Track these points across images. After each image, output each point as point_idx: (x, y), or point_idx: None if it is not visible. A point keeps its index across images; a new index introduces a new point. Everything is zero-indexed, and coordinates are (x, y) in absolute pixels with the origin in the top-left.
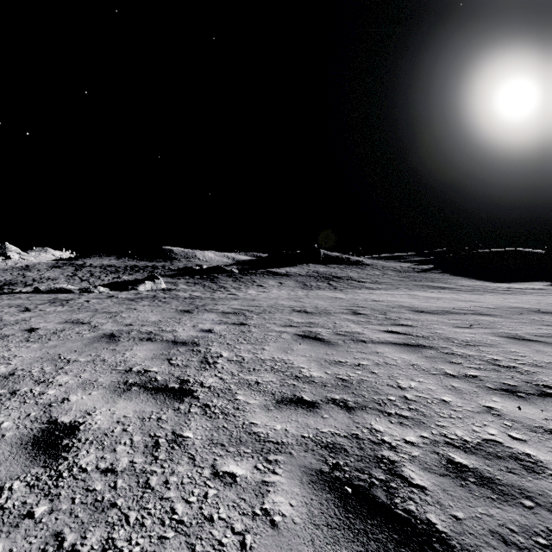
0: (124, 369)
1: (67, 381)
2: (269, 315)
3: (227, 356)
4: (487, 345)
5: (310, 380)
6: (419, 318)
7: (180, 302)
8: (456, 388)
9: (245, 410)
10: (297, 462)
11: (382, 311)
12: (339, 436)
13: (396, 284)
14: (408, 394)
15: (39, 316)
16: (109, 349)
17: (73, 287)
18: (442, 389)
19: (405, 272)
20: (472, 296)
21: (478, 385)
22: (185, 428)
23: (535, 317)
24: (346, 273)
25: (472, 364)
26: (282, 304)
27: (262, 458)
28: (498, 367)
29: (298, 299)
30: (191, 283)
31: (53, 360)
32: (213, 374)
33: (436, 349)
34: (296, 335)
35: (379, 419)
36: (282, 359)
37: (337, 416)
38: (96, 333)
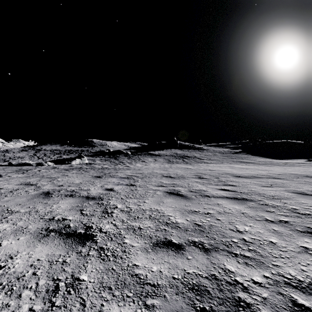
0: (49, 218)
1: (5, 228)
2: (148, 179)
3: (120, 207)
4: (286, 198)
5: (176, 226)
6: (239, 181)
7: (95, 171)
8: (277, 231)
9: (130, 252)
10: (171, 307)
11: (216, 176)
12: (202, 277)
13: (221, 160)
14: (245, 237)
15: (5, 180)
16: (42, 203)
17: (32, 162)
18: (268, 232)
19: (226, 154)
20: (265, 167)
21: (290, 228)
22: (82, 270)
23: (307, 180)
24: (192, 154)
25: (281, 212)
26: (156, 172)
27: (141, 303)
28: (299, 214)
29: (166, 169)
30: (103, 160)
31: (2, 212)
32: (109, 222)
33: (255, 201)
34: (165, 192)
35: (229, 260)
36: (156, 209)
37: (198, 257)
38: (38, 191)
